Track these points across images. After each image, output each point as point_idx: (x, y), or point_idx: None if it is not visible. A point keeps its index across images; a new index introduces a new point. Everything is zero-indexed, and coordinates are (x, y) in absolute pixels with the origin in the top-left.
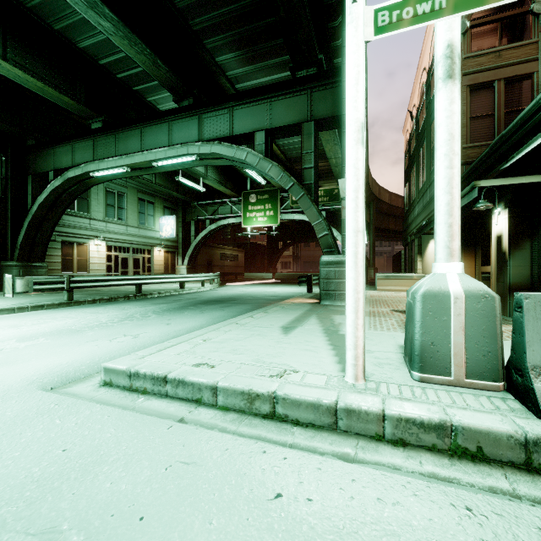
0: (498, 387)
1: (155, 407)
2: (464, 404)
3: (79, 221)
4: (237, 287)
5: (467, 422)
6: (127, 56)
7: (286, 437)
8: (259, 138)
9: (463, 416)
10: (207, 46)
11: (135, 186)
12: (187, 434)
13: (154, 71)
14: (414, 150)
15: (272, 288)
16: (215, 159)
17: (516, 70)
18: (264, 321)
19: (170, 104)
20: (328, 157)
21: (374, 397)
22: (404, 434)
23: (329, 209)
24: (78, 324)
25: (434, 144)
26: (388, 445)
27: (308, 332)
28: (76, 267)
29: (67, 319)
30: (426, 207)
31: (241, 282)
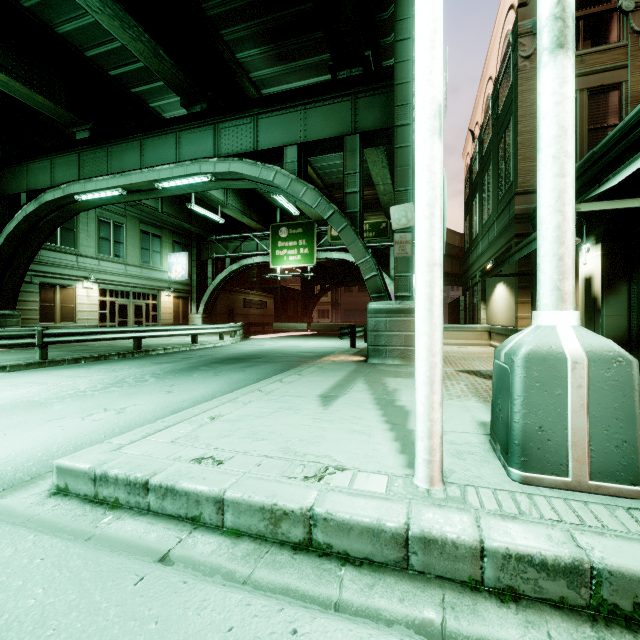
0: (638, 493)
1: (126, 532)
2: (598, 525)
3: (63, 258)
4: (263, 341)
5: (616, 562)
6: (121, 47)
7: (330, 588)
8: (290, 154)
9: (605, 549)
10: (225, 37)
11: (137, 215)
12: (166, 594)
13: (155, 65)
14: (477, 176)
15: (307, 342)
16: (235, 180)
17: (602, 79)
18: (296, 387)
19: (179, 112)
20: (375, 183)
21: (462, 515)
22: (515, 580)
23: (375, 246)
24: (44, 393)
25: (502, 167)
26: (491, 600)
27: (354, 403)
28: (59, 316)
29: (32, 385)
30: (493, 244)
31: (269, 335)
